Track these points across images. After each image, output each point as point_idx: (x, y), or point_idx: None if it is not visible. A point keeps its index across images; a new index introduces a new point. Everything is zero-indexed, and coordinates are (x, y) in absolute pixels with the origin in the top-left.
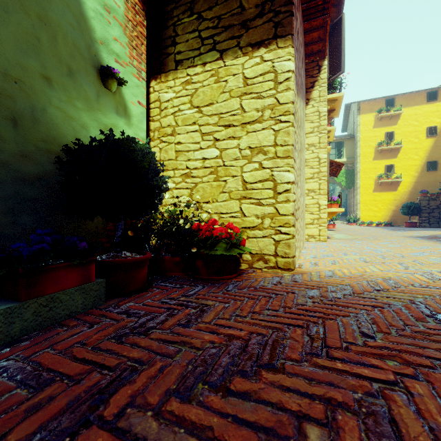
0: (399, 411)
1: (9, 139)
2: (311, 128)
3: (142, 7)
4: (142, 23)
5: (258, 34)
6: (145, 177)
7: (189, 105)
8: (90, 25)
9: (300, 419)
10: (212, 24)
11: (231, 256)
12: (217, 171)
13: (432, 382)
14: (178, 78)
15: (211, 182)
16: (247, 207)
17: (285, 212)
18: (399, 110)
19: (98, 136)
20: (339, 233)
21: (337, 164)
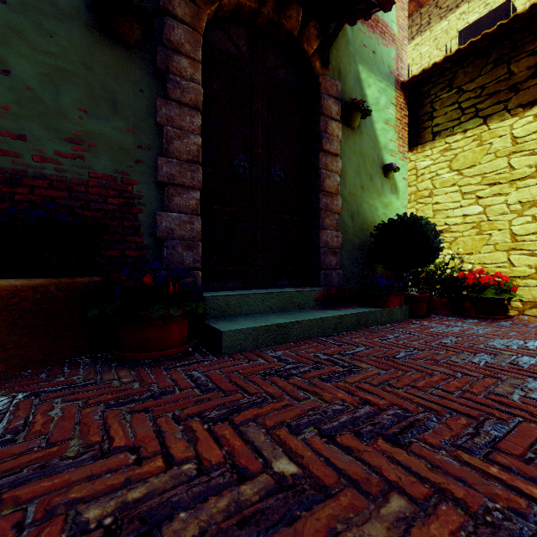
0: None
1: (350, 227)
2: None
3: (405, 103)
4: (405, 114)
5: (531, 94)
6: (428, 241)
7: (447, 169)
8: (378, 141)
9: None
10: (474, 94)
11: (500, 301)
12: (480, 226)
13: None
14: (436, 148)
15: (473, 236)
16: (516, 257)
17: None
18: None
19: (382, 212)
20: None
21: None
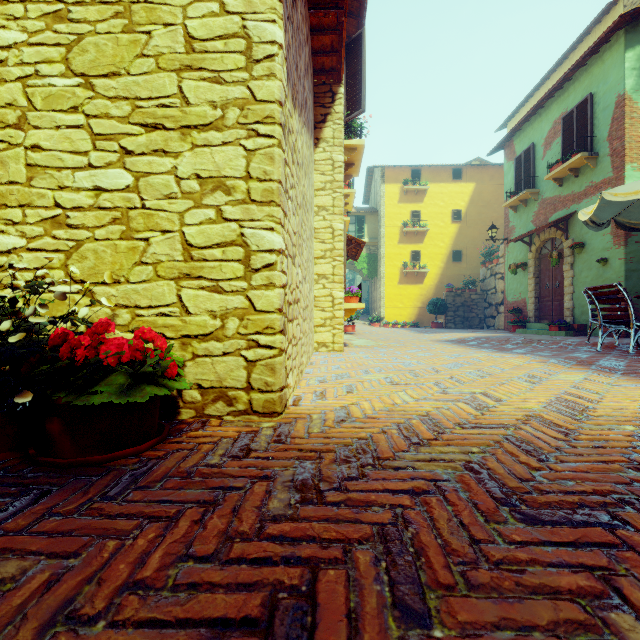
0: None
1: None
2: (322, 183)
3: None
4: None
5: None
6: None
7: (61, 66)
8: None
9: None
10: None
11: (144, 402)
12: (128, 219)
13: None
14: (35, 2)
15: (116, 241)
16: (192, 294)
17: (266, 306)
18: (425, 185)
19: None
20: (360, 338)
21: (358, 242)
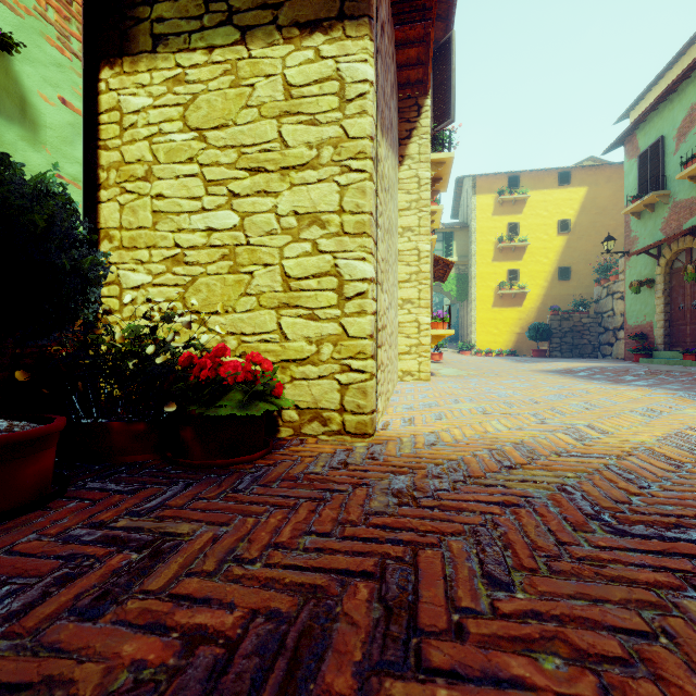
0: None
1: None
2: (407, 202)
3: None
4: None
5: (311, 6)
6: (39, 248)
7: (180, 123)
8: None
9: None
10: None
11: (255, 417)
12: (235, 255)
13: None
14: (159, 70)
15: (224, 275)
16: (290, 322)
17: (358, 333)
18: (525, 193)
19: None
20: (448, 368)
21: (446, 263)
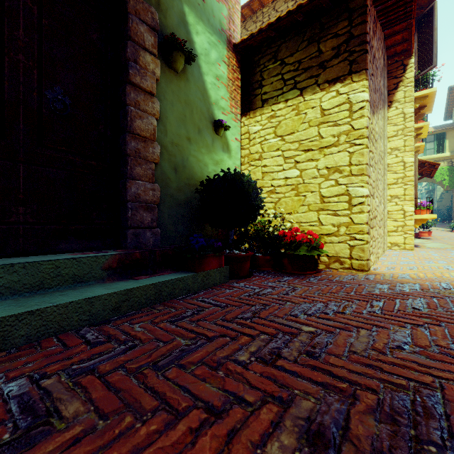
0: (416, 332)
1: (173, 180)
2: (395, 131)
3: (237, 66)
4: (238, 77)
5: (334, 72)
6: (250, 199)
7: (273, 135)
8: (209, 95)
9: (357, 328)
10: (293, 67)
11: (311, 257)
12: (297, 188)
13: (449, 327)
14: (264, 114)
15: (293, 197)
16: (324, 217)
17: (359, 221)
18: None
19: (213, 169)
20: (434, 242)
21: (431, 164)
